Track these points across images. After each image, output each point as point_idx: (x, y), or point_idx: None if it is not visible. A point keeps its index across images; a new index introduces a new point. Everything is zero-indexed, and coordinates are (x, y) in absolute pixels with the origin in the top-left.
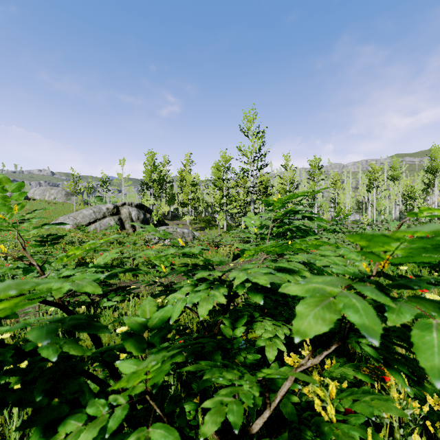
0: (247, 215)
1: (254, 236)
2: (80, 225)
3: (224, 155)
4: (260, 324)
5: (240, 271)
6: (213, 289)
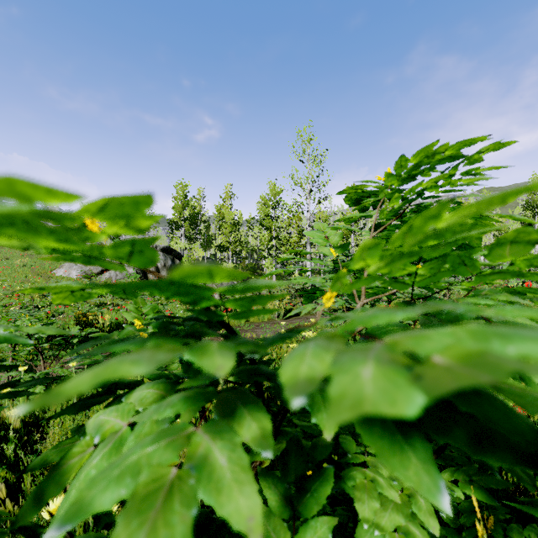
0: (314, 227)
1: (330, 264)
2: (87, 273)
3: (273, 186)
4: (362, 476)
5: (343, 342)
6: (210, 422)
